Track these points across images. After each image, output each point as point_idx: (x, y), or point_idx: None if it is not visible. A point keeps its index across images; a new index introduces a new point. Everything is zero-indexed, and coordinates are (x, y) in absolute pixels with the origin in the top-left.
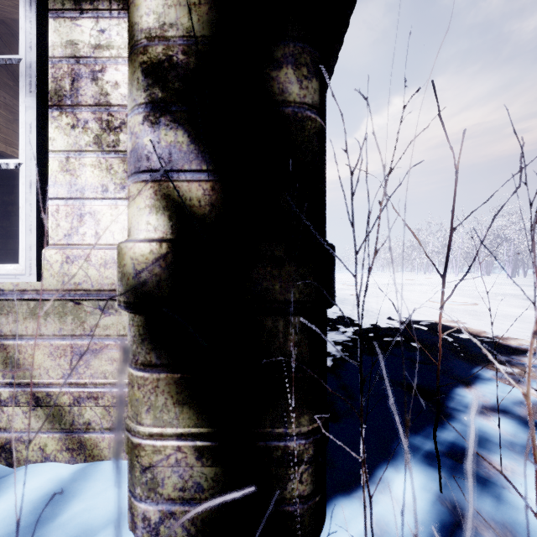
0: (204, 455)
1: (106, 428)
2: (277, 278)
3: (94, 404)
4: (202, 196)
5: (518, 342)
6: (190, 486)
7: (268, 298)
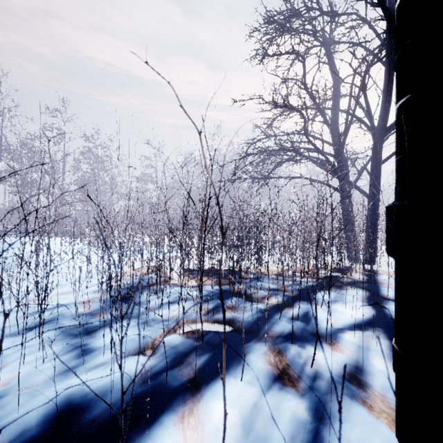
0: None
1: None
2: None
3: None
4: None
5: None
6: None
7: None
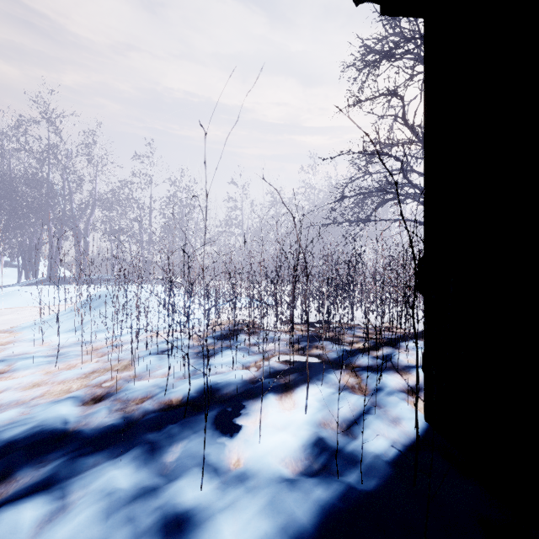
0: None
1: None
2: None
3: None
4: None
5: None
6: None
7: None
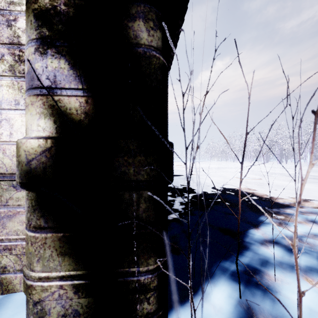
0: (80, 290)
1: (18, 270)
2: (131, 164)
3: (8, 254)
4: (79, 107)
5: (283, 200)
6: (69, 312)
7: (125, 178)
